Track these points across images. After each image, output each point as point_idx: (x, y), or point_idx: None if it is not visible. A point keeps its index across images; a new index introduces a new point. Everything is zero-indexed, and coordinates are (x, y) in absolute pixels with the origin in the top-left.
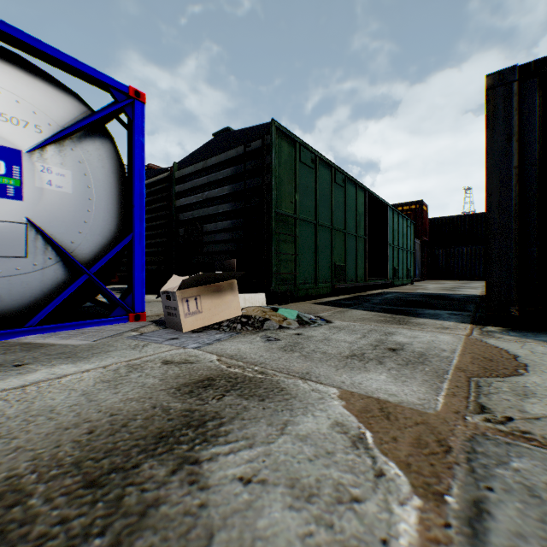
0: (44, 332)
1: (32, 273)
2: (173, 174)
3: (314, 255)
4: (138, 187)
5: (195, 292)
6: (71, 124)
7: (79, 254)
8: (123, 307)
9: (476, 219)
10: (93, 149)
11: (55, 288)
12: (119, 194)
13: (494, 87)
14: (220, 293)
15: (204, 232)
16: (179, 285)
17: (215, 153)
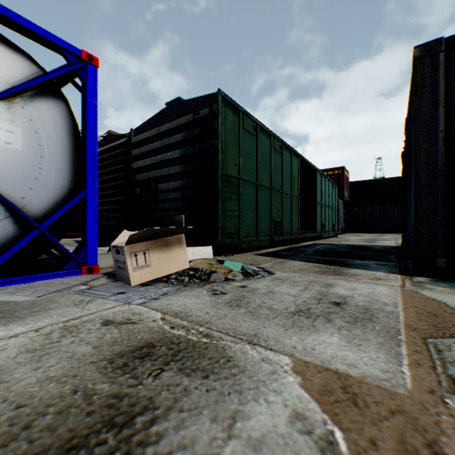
0: None
1: None
2: (130, 139)
3: (256, 212)
4: (91, 146)
5: (143, 247)
6: (22, 83)
7: (30, 209)
8: (76, 260)
9: (387, 182)
10: (45, 109)
11: (5, 243)
12: (72, 153)
13: (421, 58)
14: (168, 247)
15: (158, 190)
16: (127, 240)
17: (168, 120)
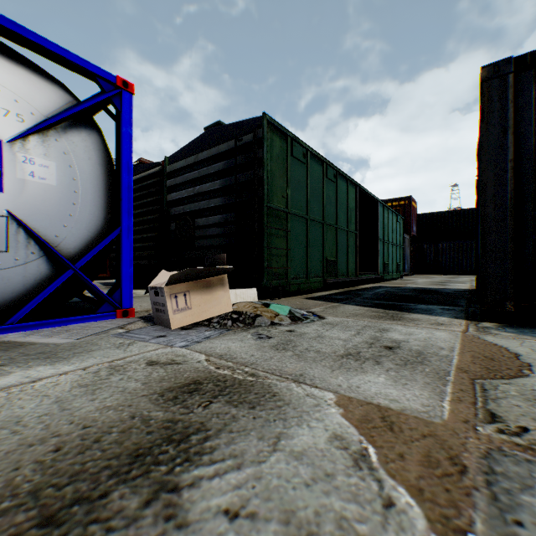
0: (27, 329)
1: (13, 268)
2: (164, 169)
3: (306, 250)
4: (126, 180)
5: (184, 288)
6: (55, 114)
7: (64, 248)
8: (110, 303)
9: (463, 214)
10: (79, 141)
11: (38, 284)
12: (106, 187)
13: (489, 79)
14: (210, 289)
15: (195, 226)
16: (167, 280)
17: (207, 147)
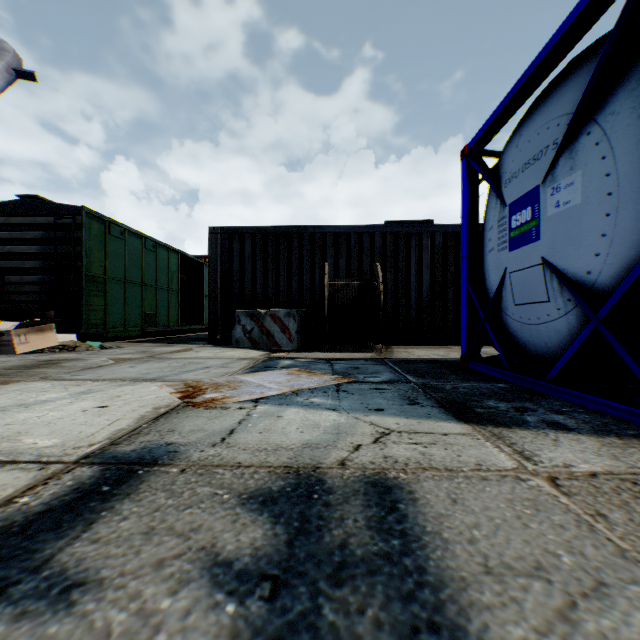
0: None
1: None
2: None
3: (125, 306)
4: None
5: (26, 331)
6: None
7: None
8: None
9: None
10: None
11: None
12: None
13: (212, 233)
14: (44, 332)
15: (7, 282)
16: (18, 326)
17: (22, 213)
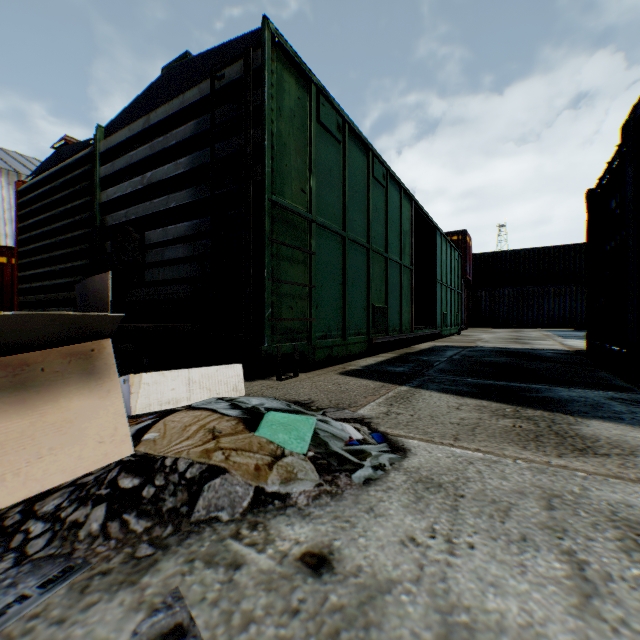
0: None
1: None
2: (96, 146)
3: (342, 290)
4: None
5: None
6: None
7: None
8: None
9: (523, 255)
10: None
11: None
12: None
13: None
14: (27, 393)
15: (147, 245)
16: None
17: (165, 101)
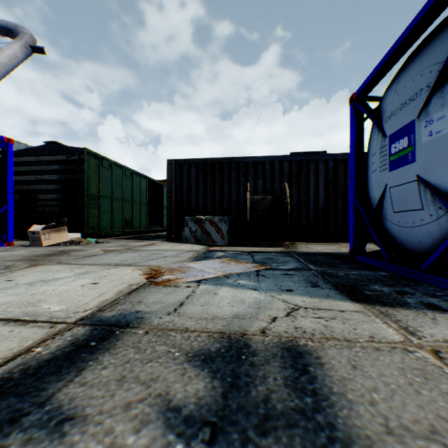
0: None
1: None
2: None
3: (112, 214)
4: (10, 183)
5: (49, 231)
6: None
7: None
8: (2, 239)
9: None
10: None
11: None
12: None
13: (169, 164)
14: (60, 231)
15: (38, 199)
16: (43, 228)
17: (47, 154)
